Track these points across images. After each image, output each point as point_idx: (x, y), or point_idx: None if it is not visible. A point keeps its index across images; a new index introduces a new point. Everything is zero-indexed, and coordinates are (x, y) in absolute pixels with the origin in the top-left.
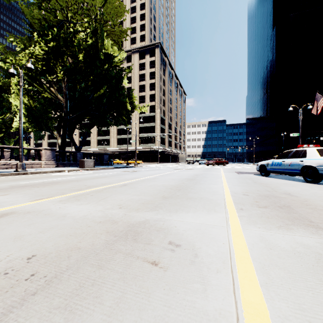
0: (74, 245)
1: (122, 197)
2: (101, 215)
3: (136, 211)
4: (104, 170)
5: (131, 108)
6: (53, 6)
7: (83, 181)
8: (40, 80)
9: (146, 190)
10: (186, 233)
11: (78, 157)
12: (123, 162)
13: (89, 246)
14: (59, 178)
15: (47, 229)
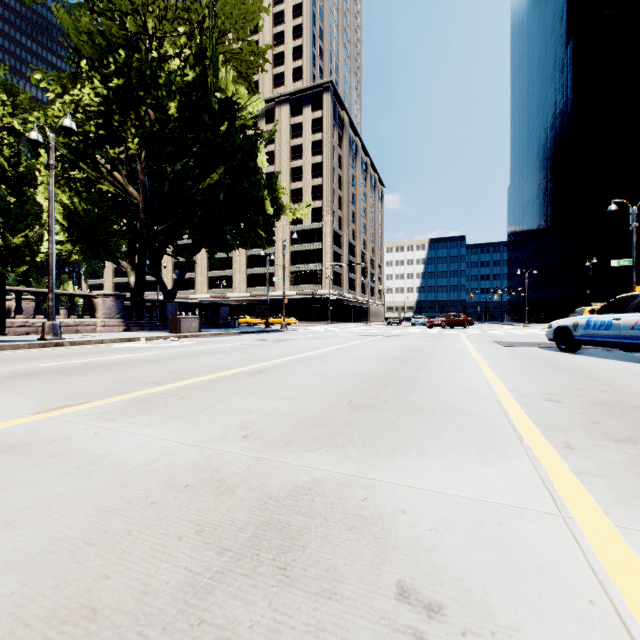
0: (84, 591)
1: (253, 403)
2: (192, 460)
3: (284, 449)
4: (220, 337)
5: (275, 210)
6: (118, 4)
7: (170, 363)
8: (94, 157)
9: (307, 384)
10: (445, 542)
11: (169, 312)
12: (258, 321)
13: (130, 598)
14: (123, 356)
15: (31, 512)
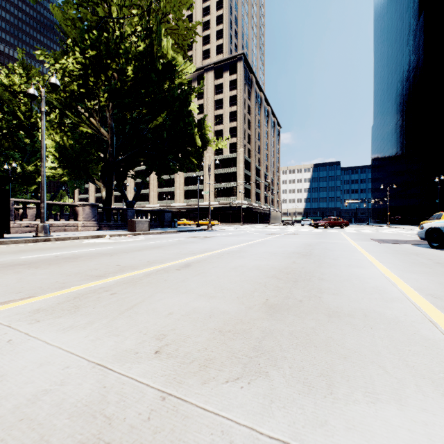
0: None
1: (175, 301)
2: (86, 396)
3: (198, 378)
4: (163, 235)
5: (203, 143)
6: None
7: (119, 256)
8: (76, 108)
9: (226, 279)
10: None
11: (129, 216)
12: (192, 223)
13: None
14: (87, 249)
15: None
